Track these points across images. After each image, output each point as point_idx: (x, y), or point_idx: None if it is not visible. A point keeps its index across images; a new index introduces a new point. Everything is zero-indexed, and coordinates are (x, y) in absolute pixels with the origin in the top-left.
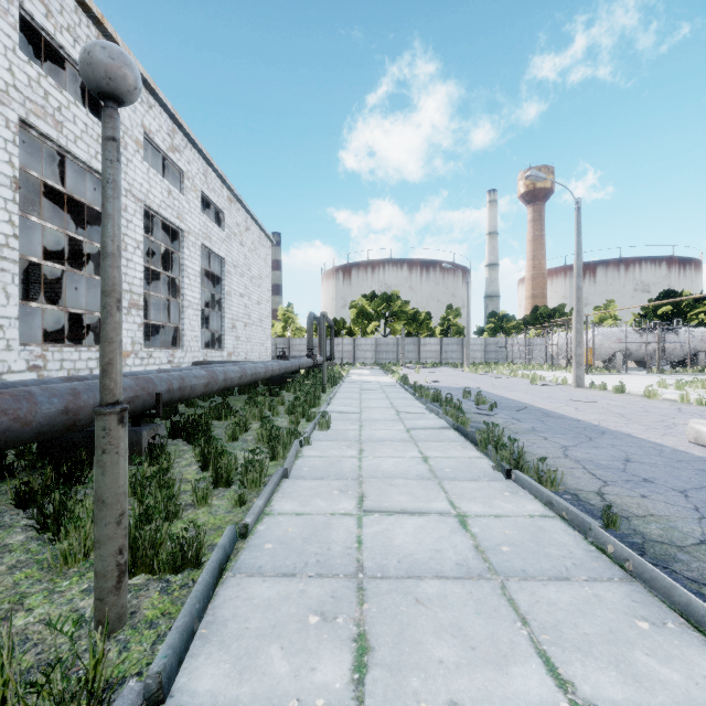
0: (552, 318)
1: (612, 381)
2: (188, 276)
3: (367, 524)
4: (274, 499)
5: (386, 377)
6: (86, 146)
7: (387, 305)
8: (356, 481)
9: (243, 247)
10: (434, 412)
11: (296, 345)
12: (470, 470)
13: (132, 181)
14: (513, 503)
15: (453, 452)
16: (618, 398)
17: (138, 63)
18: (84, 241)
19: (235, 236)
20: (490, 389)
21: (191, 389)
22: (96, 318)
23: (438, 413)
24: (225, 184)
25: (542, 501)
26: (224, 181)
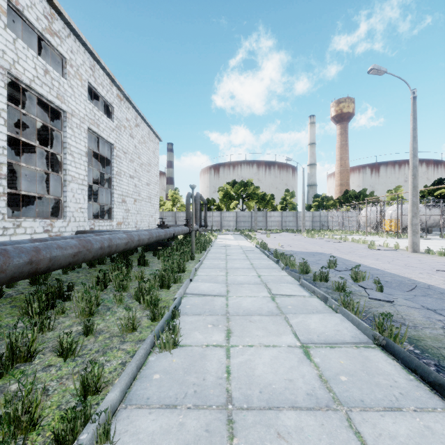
0: (358, 198)
1: (429, 245)
2: (71, 153)
3: None
4: None
5: (246, 242)
6: None
7: (244, 188)
8: None
9: (133, 139)
10: (315, 293)
11: (180, 217)
12: None
13: None
14: None
15: None
16: None
17: None
18: None
19: (125, 128)
20: (341, 255)
21: None
22: None
23: (324, 298)
24: (114, 83)
25: None
26: (112, 80)
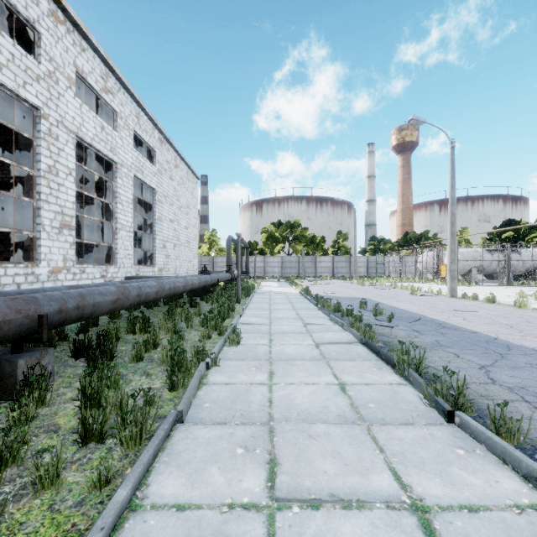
0: (419, 241)
1: (476, 291)
2: (121, 202)
3: (283, 536)
4: (154, 468)
5: (291, 289)
6: (13, 74)
7: (291, 230)
8: (266, 428)
9: (172, 181)
10: (338, 323)
11: (218, 262)
12: (398, 405)
13: (64, 114)
14: (479, 474)
15: (371, 376)
16: (493, 308)
17: (69, 7)
18: (11, 164)
19: (165, 171)
20: (380, 300)
21: (94, 307)
22: (29, 237)
23: (342, 325)
24: (156, 127)
25: (517, 470)
26: (155, 124)
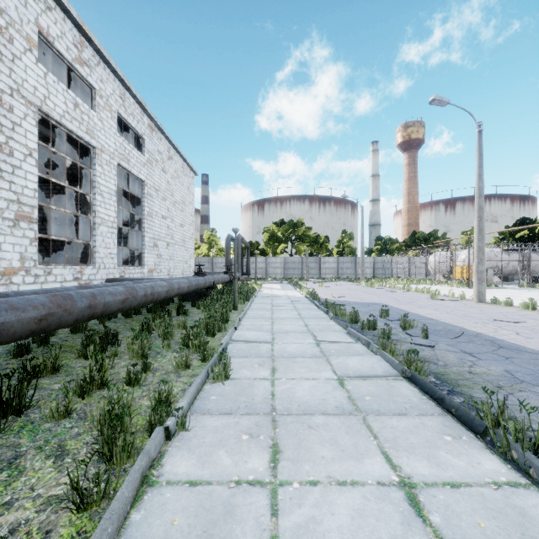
0: (427, 241)
1: (500, 295)
2: (100, 193)
3: None
4: None
5: (295, 291)
6: None
7: (294, 229)
8: None
9: (165, 174)
10: (360, 340)
11: (218, 263)
12: None
13: (22, 81)
14: None
15: (451, 460)
16: None
17: None
18: None
19: (157, 162)
20: (398, 305)
21: None
22: None
23: (368, 343)
24: (145, 112)
25: None
26: (144, 108)
